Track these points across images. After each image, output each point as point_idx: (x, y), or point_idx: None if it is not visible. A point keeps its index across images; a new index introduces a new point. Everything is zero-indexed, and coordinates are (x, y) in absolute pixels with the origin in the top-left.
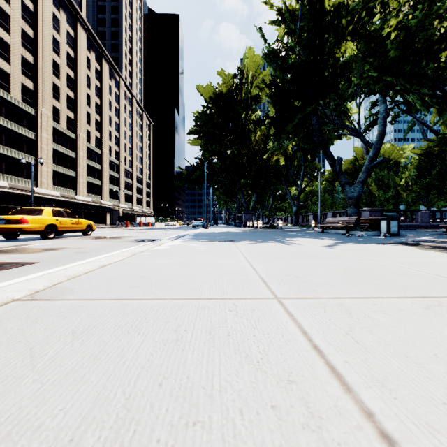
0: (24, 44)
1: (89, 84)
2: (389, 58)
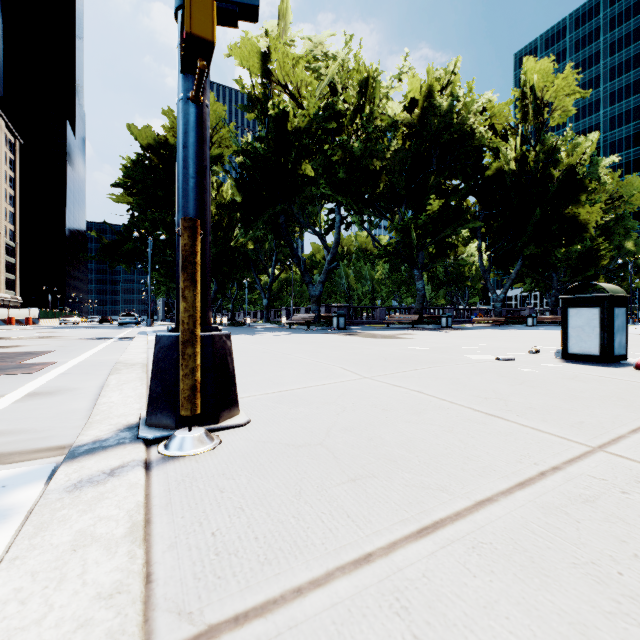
0: None
1: None
2: (341, 178)
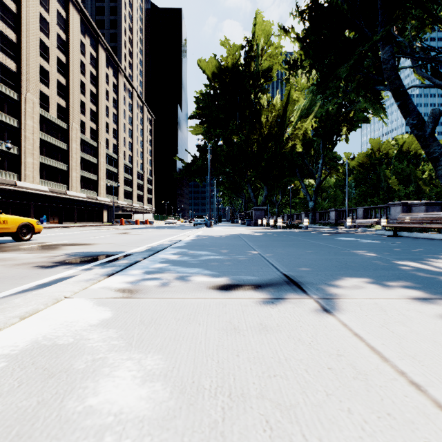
0: (5, 19)
1: (84, 71)
2: None
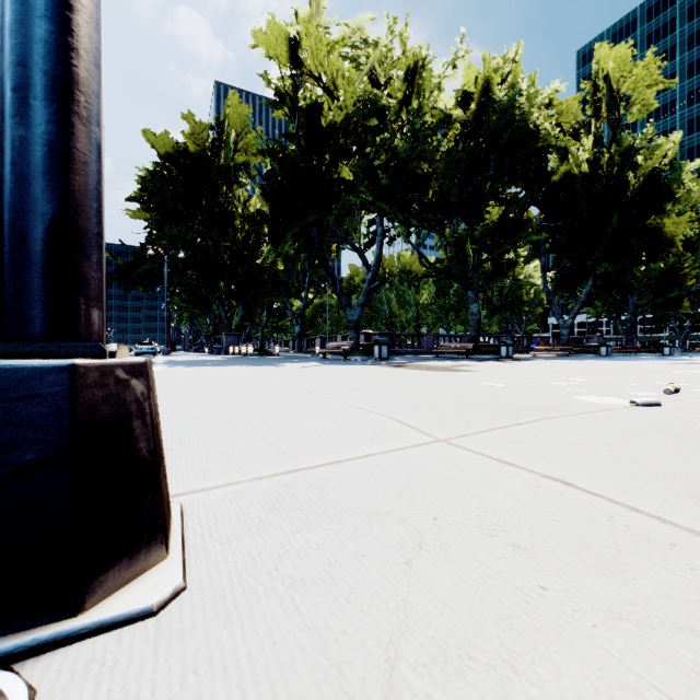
0: None
1: None
2: (384, 184)
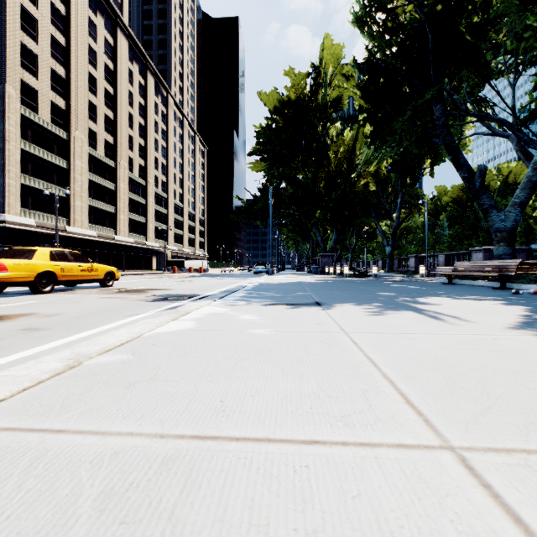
0: (55, 54)
1: (132, 102)
2: None
